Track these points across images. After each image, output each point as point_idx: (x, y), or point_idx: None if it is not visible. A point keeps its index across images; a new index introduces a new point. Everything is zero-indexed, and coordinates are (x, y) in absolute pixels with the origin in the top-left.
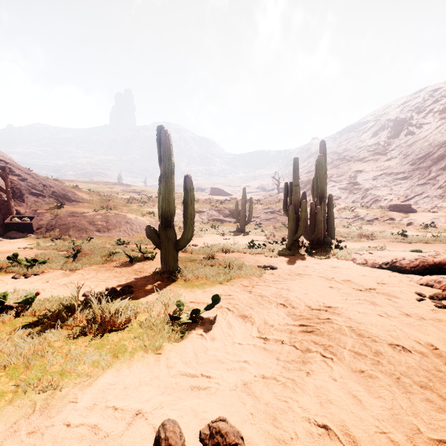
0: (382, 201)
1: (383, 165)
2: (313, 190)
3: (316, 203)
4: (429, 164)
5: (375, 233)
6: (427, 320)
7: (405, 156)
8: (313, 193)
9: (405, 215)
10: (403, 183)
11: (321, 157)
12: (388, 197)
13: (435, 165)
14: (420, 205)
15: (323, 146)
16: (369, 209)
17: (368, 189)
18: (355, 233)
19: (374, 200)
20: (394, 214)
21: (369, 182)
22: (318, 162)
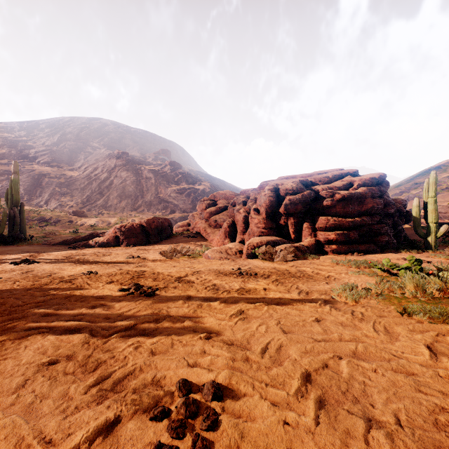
0: (65, 206)
1: (67, 174)
2: (8, 199)
3: (14, 210)
4: (99, 182)
5: (58, 231)
6: (69, 250)
7: (84, 170)
8: (8, 201)
9: (80, 219)
10: (82, 193)
11: (17, 177)
12: (70, 203)
13: (103, 183)
14: (92, 212)
15: (16, 166)
16: (54, 213)
17: (53, 193)
18: (42, 232)
19: (58, 204)
20: (73, 218)
21: (54, 187)
22: (14, 179)
